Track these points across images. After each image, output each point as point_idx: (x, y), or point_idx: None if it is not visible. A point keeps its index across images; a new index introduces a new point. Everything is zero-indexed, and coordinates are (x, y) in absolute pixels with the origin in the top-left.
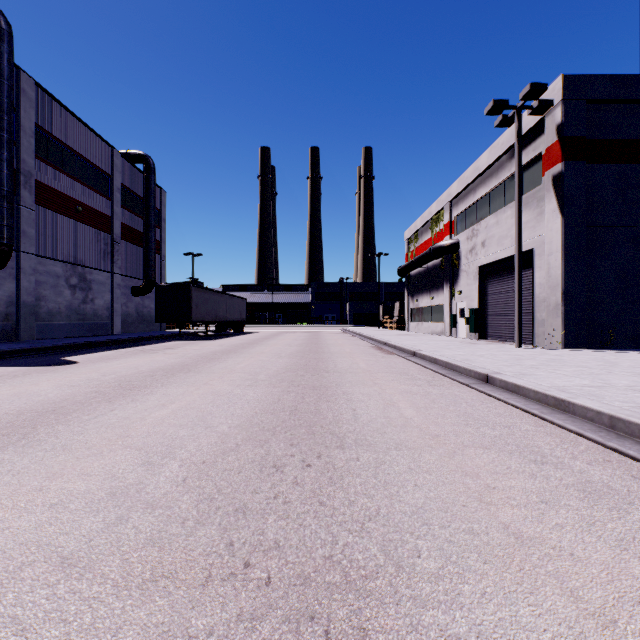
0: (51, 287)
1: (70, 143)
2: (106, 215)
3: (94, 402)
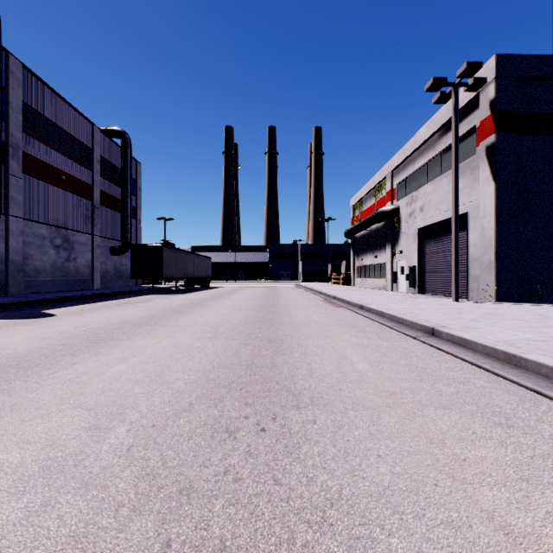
0: (37, 247)
1: (54, 119)
2: (87, 184)
3: (58, 355)
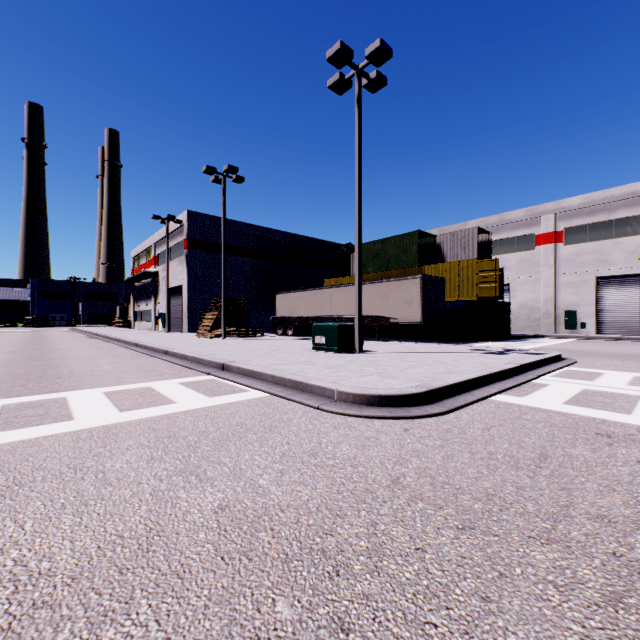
0: None
1: None
2: None
3: None
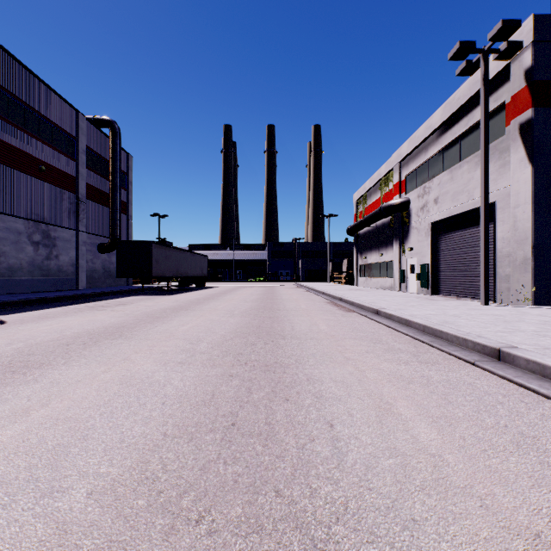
0: (12, 243)
1: (33, 104)
2: (71, 175)
3: None
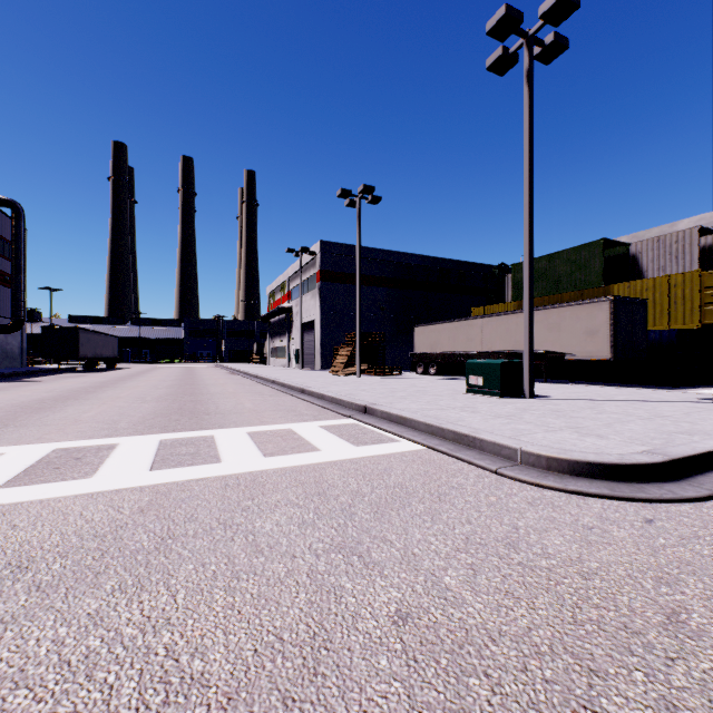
0: None
1: None
2: None
3: (109, 385)
